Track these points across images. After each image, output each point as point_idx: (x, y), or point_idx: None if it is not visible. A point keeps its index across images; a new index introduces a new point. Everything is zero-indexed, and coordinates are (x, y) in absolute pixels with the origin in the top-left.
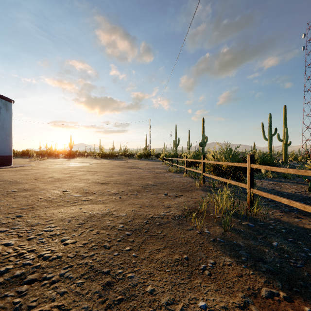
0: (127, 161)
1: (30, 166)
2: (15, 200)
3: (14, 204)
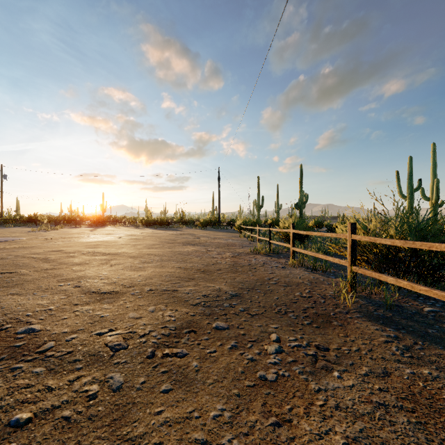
0: (184, 231)
1: (12, 241)
2: None
3: None
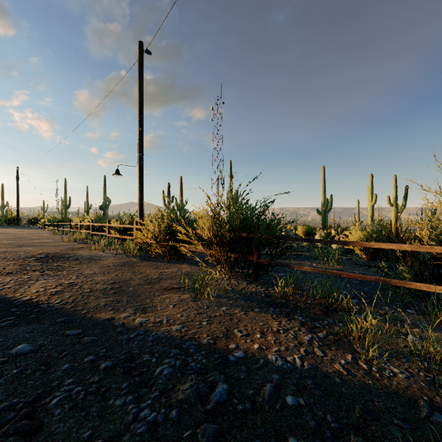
0: None
1: None
2: None
3: None
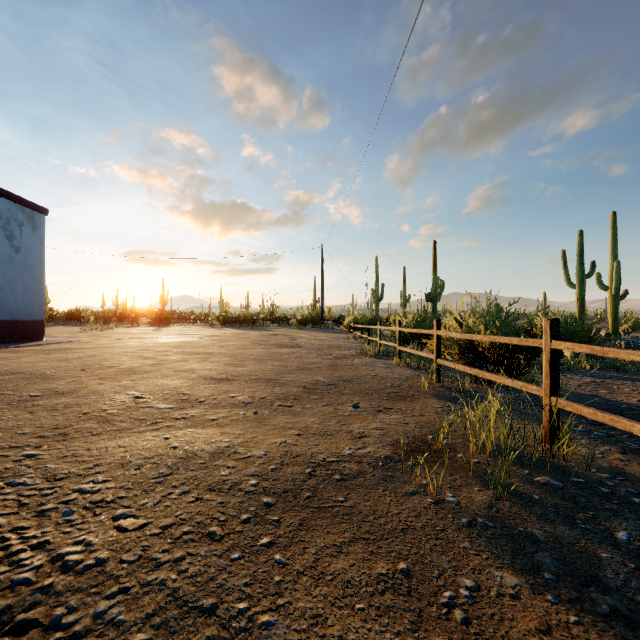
0: (276, 331)
1: (79, 342)
2: (31, 417)
3: (28, 426)
